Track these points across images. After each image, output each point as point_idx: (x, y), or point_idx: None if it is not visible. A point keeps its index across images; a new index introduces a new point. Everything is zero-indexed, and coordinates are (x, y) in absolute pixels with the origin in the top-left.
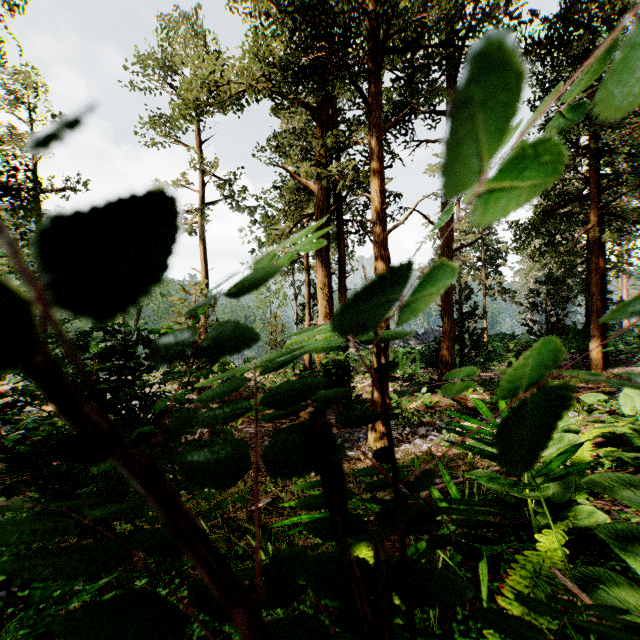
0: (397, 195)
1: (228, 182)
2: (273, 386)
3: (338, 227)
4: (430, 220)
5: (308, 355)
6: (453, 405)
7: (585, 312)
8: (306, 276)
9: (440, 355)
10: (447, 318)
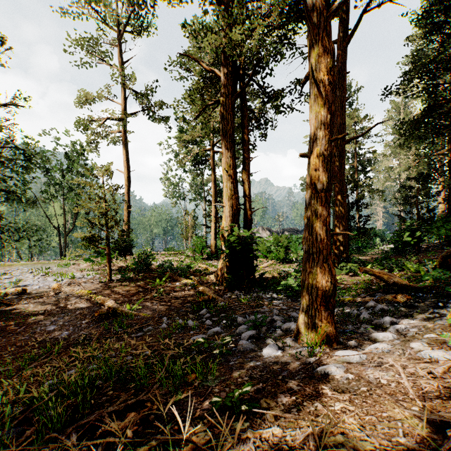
0: (299, 80)
1: (146, 94)
2: (181, 265)
3: (242, 113)
4: None
5: (214, 241)
6: (356, 282)
7: (448, 205)
8: (212, 174)
9: (334, 238)
10: (341, 203)
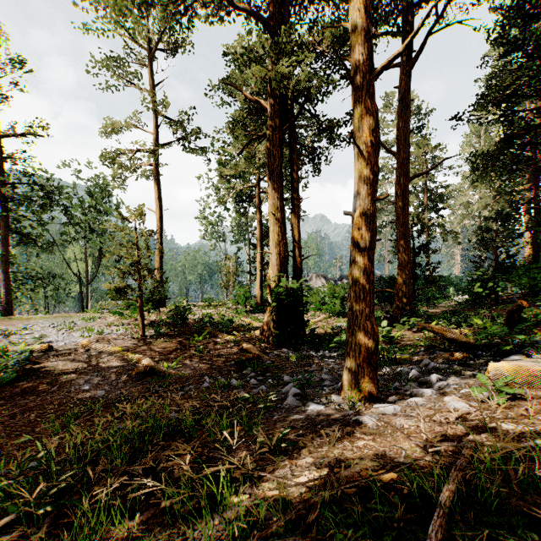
0: None
1: (181, 122)
2: (222, 320)
3: (291, 149)
4: (386, 147)
5: (259, 292)
6: (418, 339)
7: (532, 249)
8: (258, 214)
9: (396, 288)
10: (404, 249)
